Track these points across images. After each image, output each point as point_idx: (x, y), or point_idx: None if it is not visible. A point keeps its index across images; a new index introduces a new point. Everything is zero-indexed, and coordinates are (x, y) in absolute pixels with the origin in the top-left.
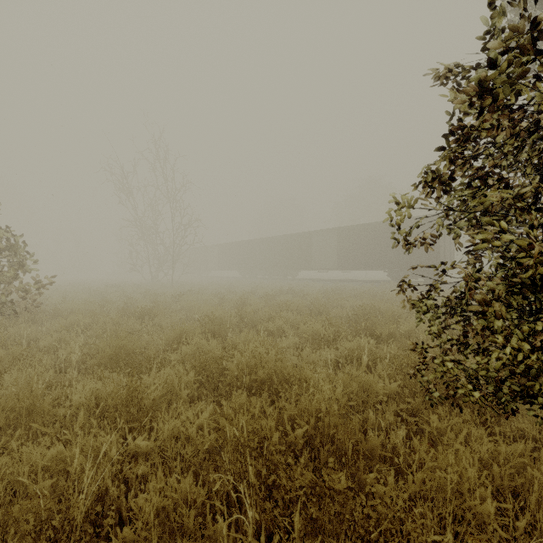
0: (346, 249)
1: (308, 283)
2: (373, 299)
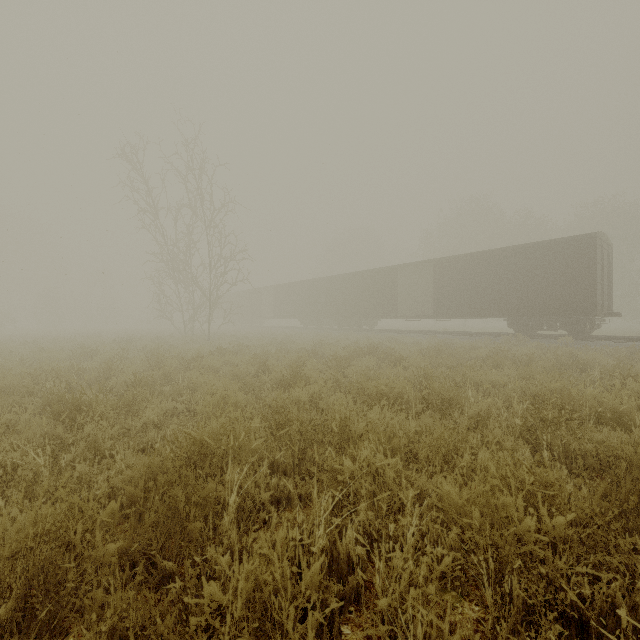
0: (447, 289)
1: (393, 337)
2: (532, 372)
